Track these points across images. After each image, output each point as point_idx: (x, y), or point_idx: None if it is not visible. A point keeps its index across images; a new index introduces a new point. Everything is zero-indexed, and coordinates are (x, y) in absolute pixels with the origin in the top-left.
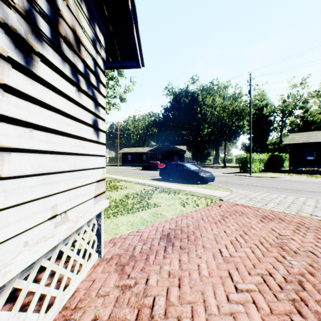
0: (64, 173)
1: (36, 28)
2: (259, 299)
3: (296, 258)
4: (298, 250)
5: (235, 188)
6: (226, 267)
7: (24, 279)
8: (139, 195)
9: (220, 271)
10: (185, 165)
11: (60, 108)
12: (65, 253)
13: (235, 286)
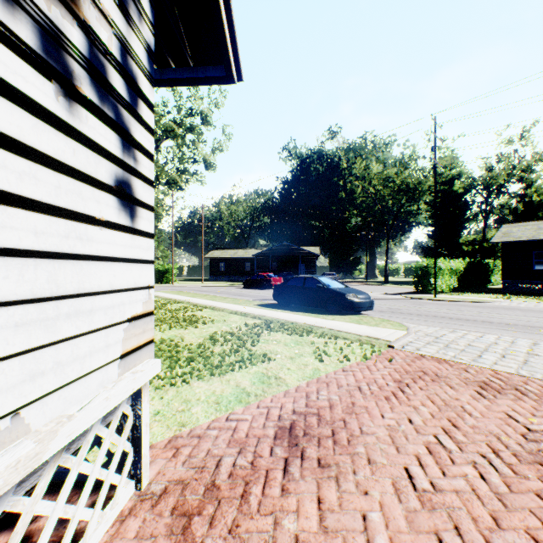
0: (9, 308)
1: None
2: None
3: None
4: None
5: (413, 322)
6: (431, 524)
7: None
8: (236, 337)
9: (418, 536)
10: (319, 280)
11: None
12: (23, 517)
13: None
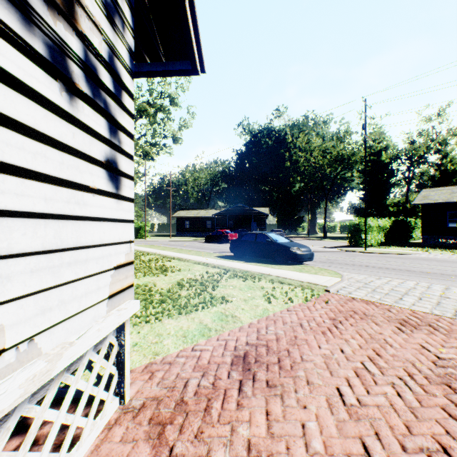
0: (27, 258)
1: None
2: None
3: None
4: None
5: (346, 271)
6: (356, 431)
7: None
8: (199, 283)
9: (346, 440)
10: (269, 235)
11: (15, 117)
12: (36, 421)
13: None
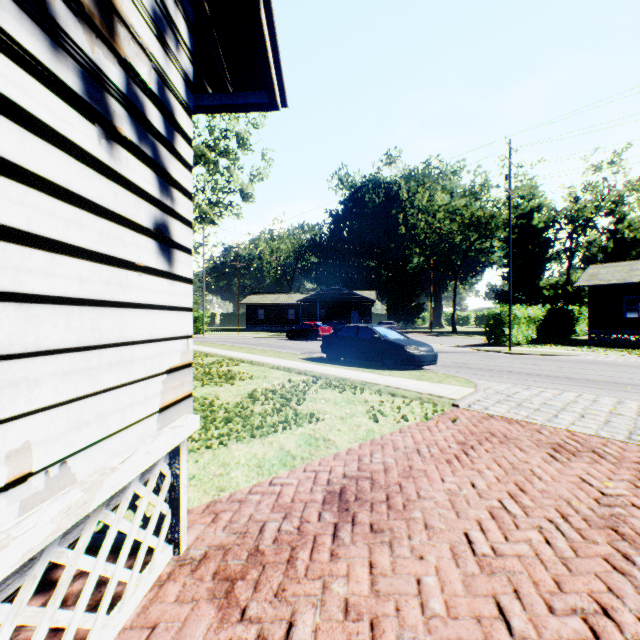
0: (58, 356)
1: None
2: None
3: None
4: None
5: (482, 378)
6: (489, 588)
7: None
8: (279, 395)
9: (475, 599)
10: (375, 329)
11: (45, 174)
12: (68, 569)
13: None
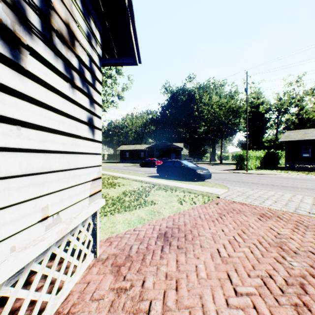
0: (56, 173)
1: (25, 19)
2: (260, 304)
3: (296, 259)
4: (298, 250)
5: (232, 185)
6: (225, 268)
7: (11, 286)
8: (137, 193)
9: (218, 272)
10: (182, 162)
11: (52, 105)
12: (58, 255)
13: (234, 289)
